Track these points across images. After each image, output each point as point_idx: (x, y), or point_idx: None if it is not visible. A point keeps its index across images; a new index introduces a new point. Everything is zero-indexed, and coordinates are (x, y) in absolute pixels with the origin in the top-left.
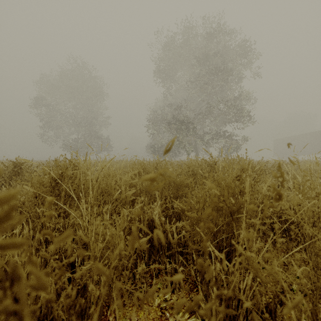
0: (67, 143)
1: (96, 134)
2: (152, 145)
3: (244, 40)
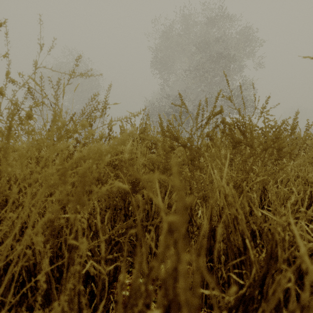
0: None
1: None
2: None
3: (246, 27)
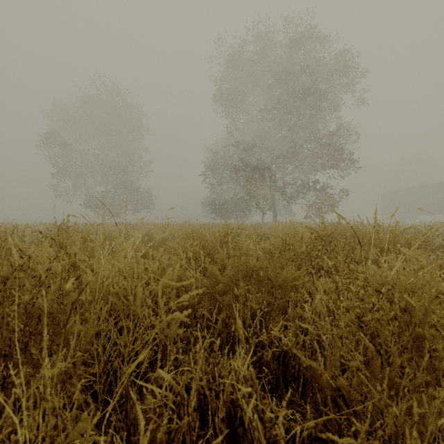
0: (91, 198)
1: (132, 186)
2: (211, 201)
3: (343, 51)
